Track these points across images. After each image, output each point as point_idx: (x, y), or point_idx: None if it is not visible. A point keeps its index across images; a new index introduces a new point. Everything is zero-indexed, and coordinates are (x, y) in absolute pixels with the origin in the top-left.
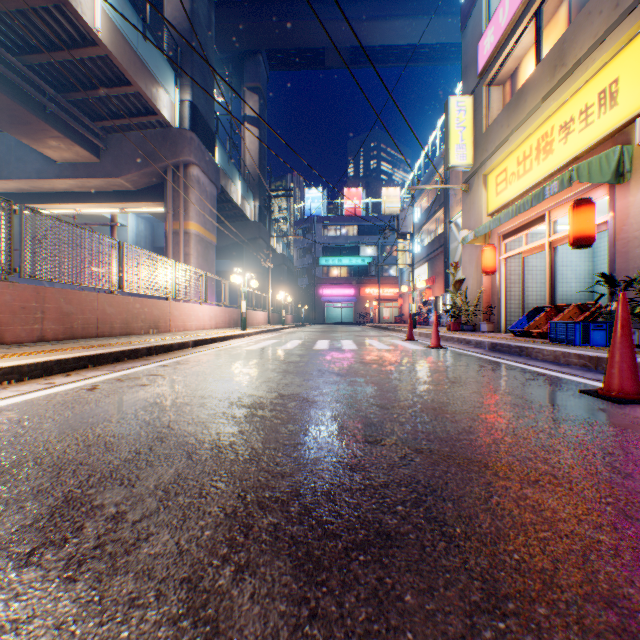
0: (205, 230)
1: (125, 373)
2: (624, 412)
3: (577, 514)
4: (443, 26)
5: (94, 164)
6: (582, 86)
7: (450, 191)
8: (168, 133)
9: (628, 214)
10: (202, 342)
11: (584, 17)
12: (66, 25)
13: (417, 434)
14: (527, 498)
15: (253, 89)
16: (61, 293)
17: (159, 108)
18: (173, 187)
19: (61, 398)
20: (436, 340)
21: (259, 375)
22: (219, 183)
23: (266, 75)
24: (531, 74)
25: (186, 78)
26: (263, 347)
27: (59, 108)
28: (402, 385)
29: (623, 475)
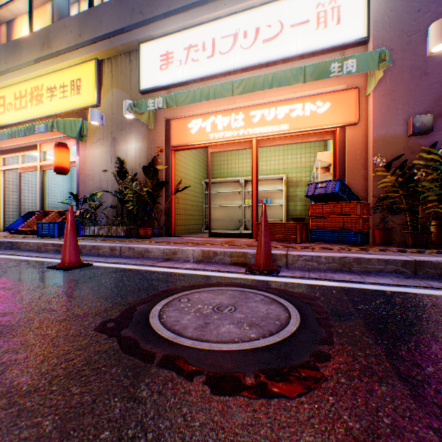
0: None
1: None
2: (70, 274)
3: (10, 349)
4: None
5: None
6: (63, 70)
7: None
8: None
9: (87, 160)
10: None
11: (64, 27)
12: None
13: None
14: None
15: None
16: None
17: None
18: None
19: None
20: None
21: None
22: None
23: None
24: (28, 36)
25: None
26: None
27: None
28: None
29: (52, 312)
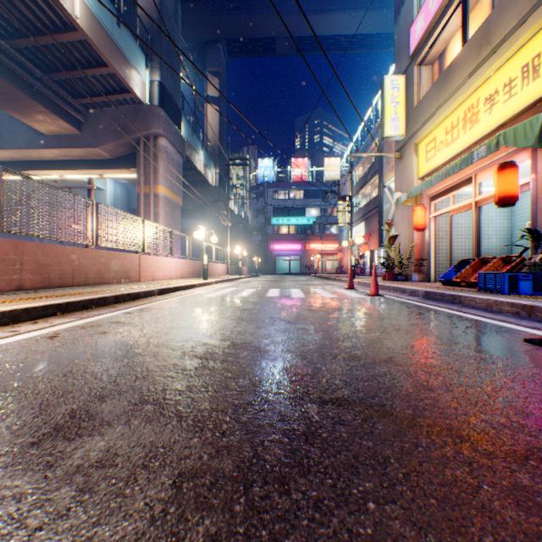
0: (172, 193)
1: (90, 320)
2: None
3: None
4: (377, 18)
5: (76, 136)
6: (506, 61)
7: (384, 160)
8: (140, 109)
9: None
10: (167, 290)
11: None
12: (49, 12)
13: (374, 391)
14: (525, 489)
15: (214, 73)
16: (39, 247)
17: (132, 87)
18: (144, 156)
19: (18, 347)
20: (375, 289)
21: (214, 322)
22: (184, 153)
23: (225, 61)
24: (458, 53)
25: (155, 61)
26: (221, 295)
27: (44, 87)
28: (350, 333)
29: None
